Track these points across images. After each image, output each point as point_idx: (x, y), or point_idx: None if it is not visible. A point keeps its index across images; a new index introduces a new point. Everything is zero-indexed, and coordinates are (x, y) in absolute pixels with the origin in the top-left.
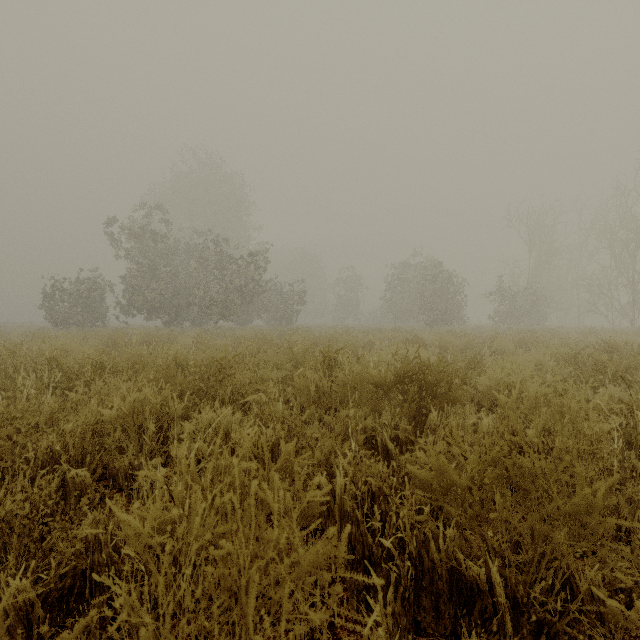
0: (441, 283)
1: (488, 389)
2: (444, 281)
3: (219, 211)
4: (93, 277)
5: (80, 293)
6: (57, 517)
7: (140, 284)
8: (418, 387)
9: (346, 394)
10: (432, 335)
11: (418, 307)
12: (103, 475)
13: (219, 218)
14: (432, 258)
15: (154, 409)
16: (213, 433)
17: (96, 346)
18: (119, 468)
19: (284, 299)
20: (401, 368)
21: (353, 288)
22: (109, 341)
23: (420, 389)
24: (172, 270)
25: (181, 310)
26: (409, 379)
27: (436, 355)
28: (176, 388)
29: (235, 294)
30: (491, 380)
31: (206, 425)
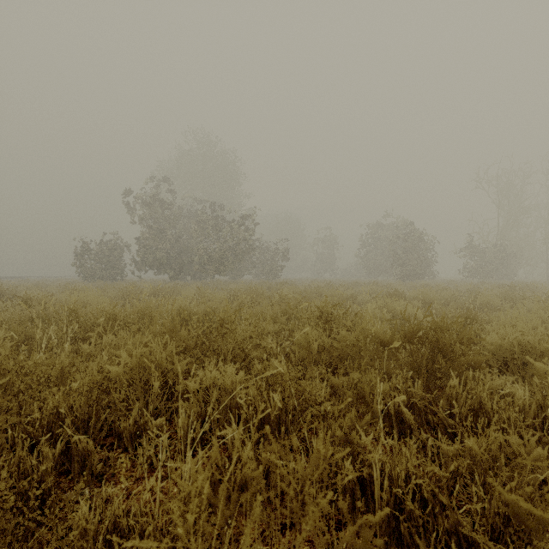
0: (413, 241)
1: (497, 348)
2: (416, 239)
3: (215, 182)
4: (114, 239)
5: (104, 252)
6: (46, 510)
7: (151, 245)
8: (430, 348)
9: (348, 352)
10: (408, 289)
11: (390, 263)
12: (110, 430)
13: (215, 188)
14: (403, 219)
15: (159, 365)
16: (217, 393)
17: (109, 299)
18: (124, 428)
19: (270, 256)
20: (410, 327)
21: (330, 246)
22: (125, 293)
23: (432, 350)
24: (177, 232)
25: (184, 266)
26: (419, 339)
27: (420, 309)
28: (180, 343)
29: (229, 252)
30: (501, 339)
31: (210, 383)
